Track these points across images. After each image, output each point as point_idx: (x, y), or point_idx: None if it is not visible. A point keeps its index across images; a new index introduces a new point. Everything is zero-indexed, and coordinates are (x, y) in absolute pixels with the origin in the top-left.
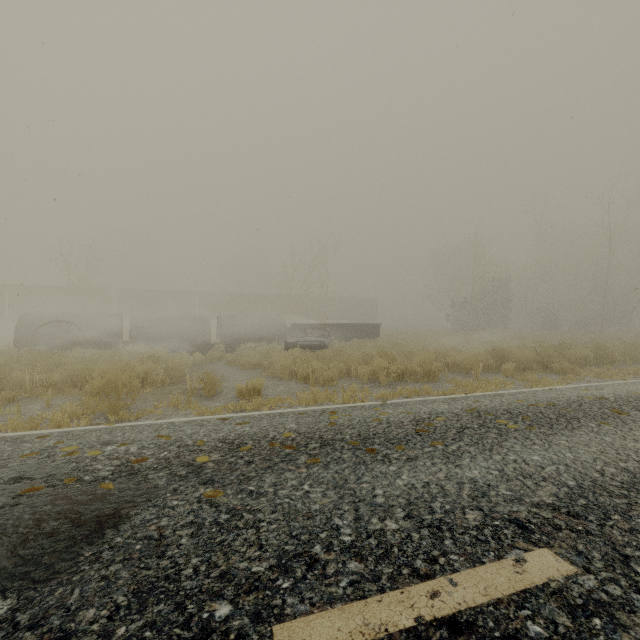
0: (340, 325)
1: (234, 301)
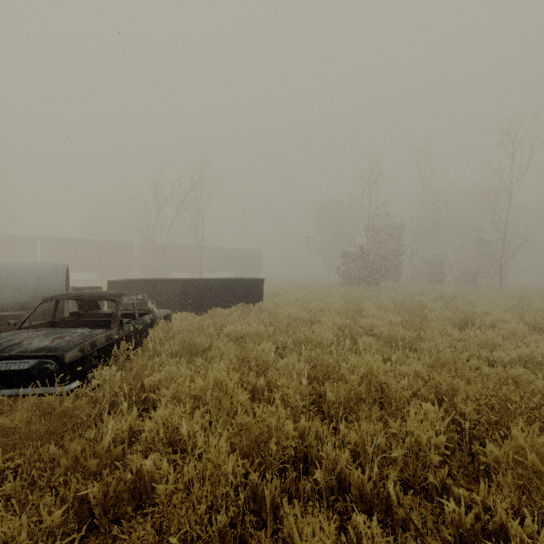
0: (198, 282)
1: (89, 249)
